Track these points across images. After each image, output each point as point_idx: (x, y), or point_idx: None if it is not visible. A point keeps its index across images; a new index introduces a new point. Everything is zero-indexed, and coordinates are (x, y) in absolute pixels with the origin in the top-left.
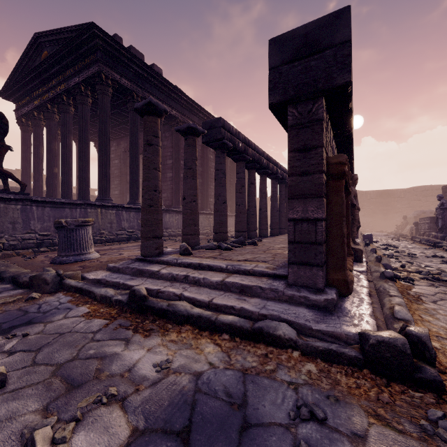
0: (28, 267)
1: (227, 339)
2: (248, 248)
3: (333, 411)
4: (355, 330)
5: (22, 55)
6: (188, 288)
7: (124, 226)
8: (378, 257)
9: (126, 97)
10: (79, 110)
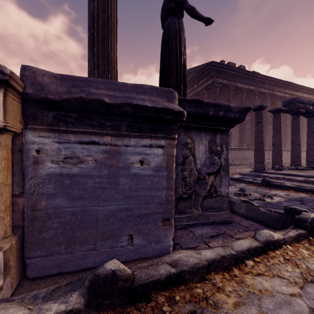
0: None
1: (310, 193)
2: None
3: None
4: None
5: None
6: (286, 181)
7: None
8: None
9: (224, 89)
10: None
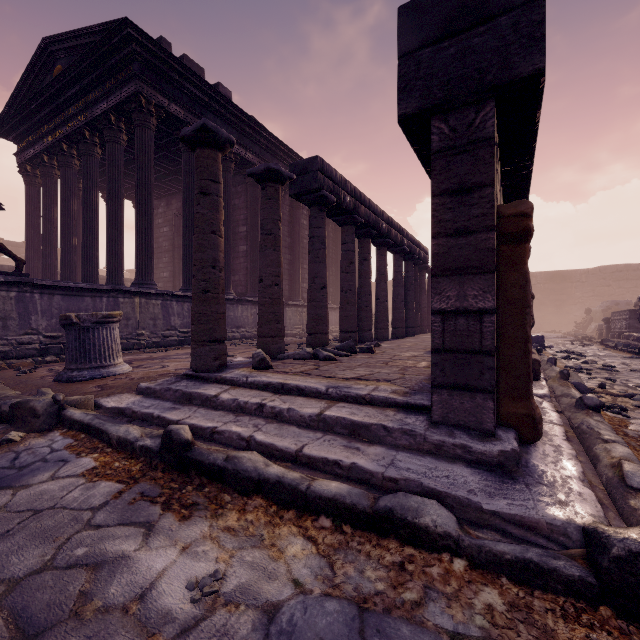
0: (19, 388)
1: (327, 528)
2: (360, 358)
3: None
4: (564, 513)
5: (25, 71)
6: (263, 426)
7: (175, 324)
8: (563, 372)
9: (177, 132)
10: (108, 152)
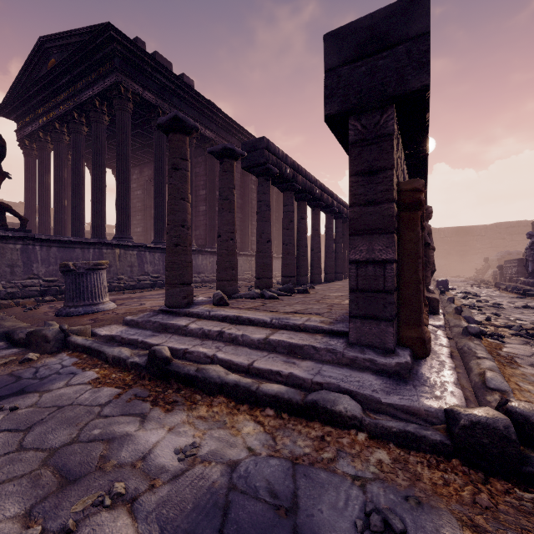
0: (28, 321)
1: (271, 416)
2: (297, 298)
3: (414, 520)
4: (437, 404)
5: (25, 64)
6: (223, 348)
7: (147, 270)
8: (457, 308)
9: (149, 114)
10: (94, 130)
